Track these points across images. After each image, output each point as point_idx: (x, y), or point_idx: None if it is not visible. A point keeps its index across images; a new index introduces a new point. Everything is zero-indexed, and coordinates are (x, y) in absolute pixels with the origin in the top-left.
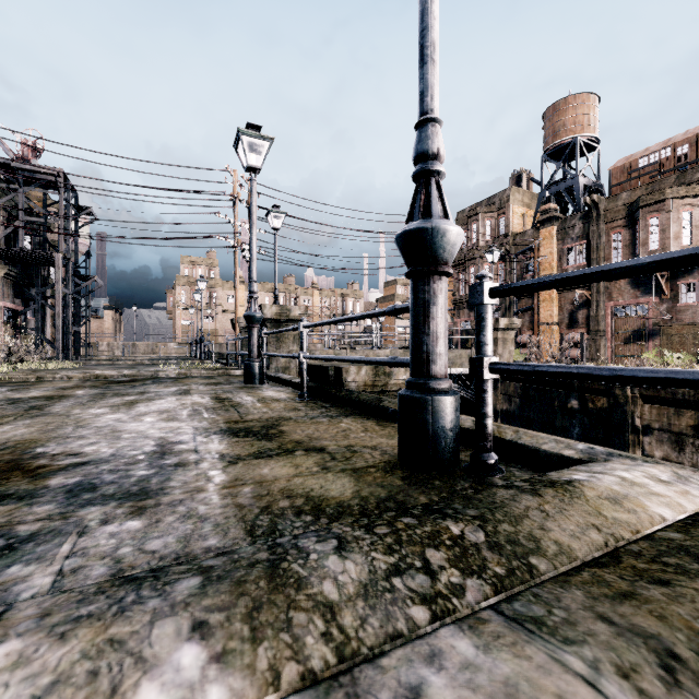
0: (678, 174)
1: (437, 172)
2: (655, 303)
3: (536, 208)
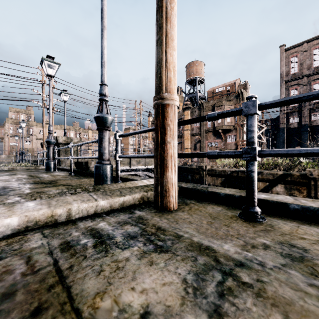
0: (227, 96)
1: (105, 100)
2: (220, 141)
3: (183, 102)
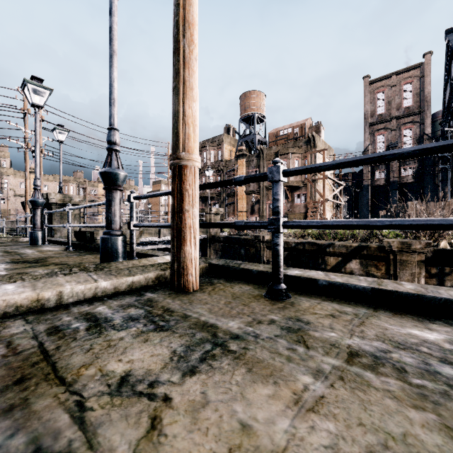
0: (294, 141)
1: (115, 149)
2: (286, 202)
3: (237, 147)
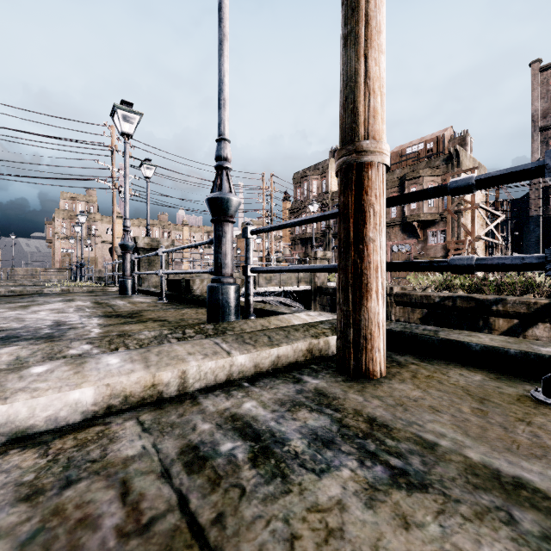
0: (427, 161)
1: (226, 167)
2: (415, 243)
3: None
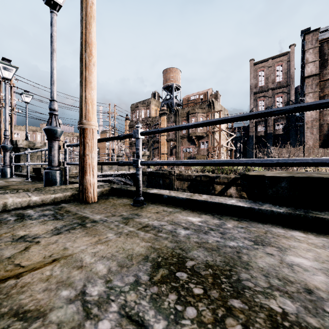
0: (200, 104)
1: (54, 114)
2: (194, 147)
3: (160, 108)
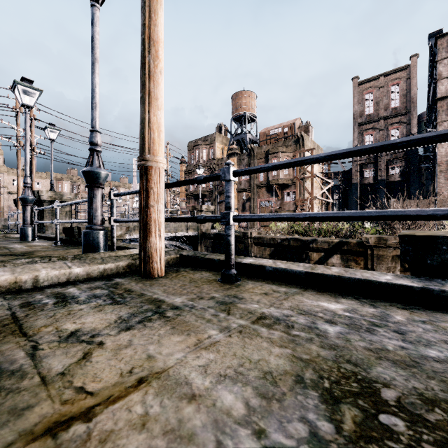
0: (284, 141)
1: (97, 150)
2: (276, 200)
3: (228, 146)
